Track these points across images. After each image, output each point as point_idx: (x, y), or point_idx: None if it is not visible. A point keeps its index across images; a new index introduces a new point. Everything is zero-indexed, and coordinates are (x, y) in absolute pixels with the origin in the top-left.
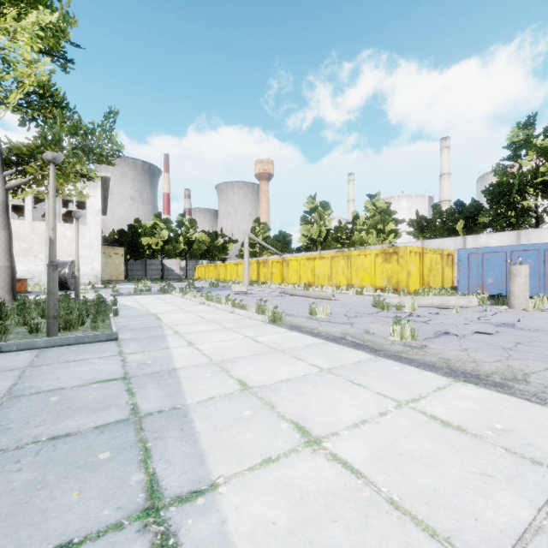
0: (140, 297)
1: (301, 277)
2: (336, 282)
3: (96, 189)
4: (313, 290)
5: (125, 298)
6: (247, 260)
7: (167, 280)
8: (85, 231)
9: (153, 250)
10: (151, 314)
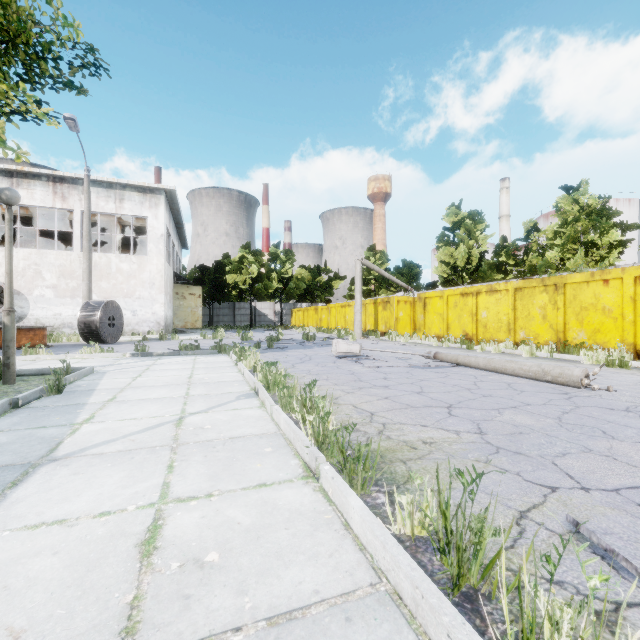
0: (168, 362)
1: (450, 326)
2: (525, 334)
3: (158, 207)
4: (483, 350)
5: (140, 363)
6: (358, 299)
7: (256, 328)
8: (144, 263)
9: (240, 290)
10: (26, 465)
